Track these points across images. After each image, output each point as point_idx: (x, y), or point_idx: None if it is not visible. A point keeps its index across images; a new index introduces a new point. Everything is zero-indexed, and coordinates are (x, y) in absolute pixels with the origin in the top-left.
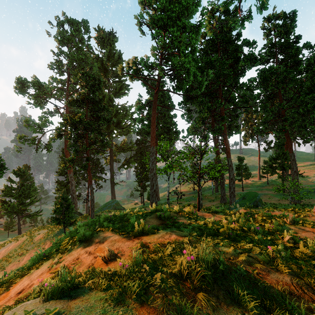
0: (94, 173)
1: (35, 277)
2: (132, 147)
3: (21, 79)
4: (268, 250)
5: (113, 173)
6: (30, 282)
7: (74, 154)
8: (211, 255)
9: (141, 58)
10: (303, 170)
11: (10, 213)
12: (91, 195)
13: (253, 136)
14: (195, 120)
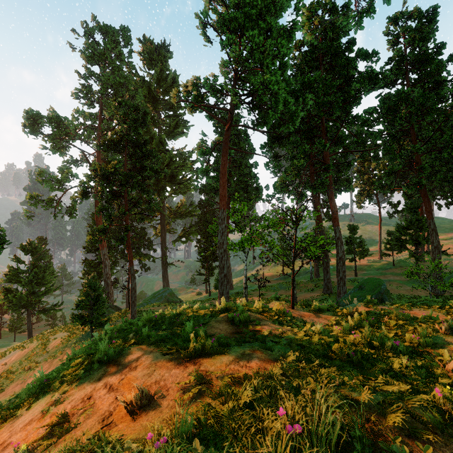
0: (138, 248)
1: (18, 427)
2: (192, 212)
3: (32, 112)
4: (433, 395)
5: (166, 248)
6: (8, 437)
7: (106, 221)
8: (338, 427)
9: (206, 78)
10: (446, 244)
11: (15, 307)
12: (132, 282)
13: (371, 194)
14: (285, 171)
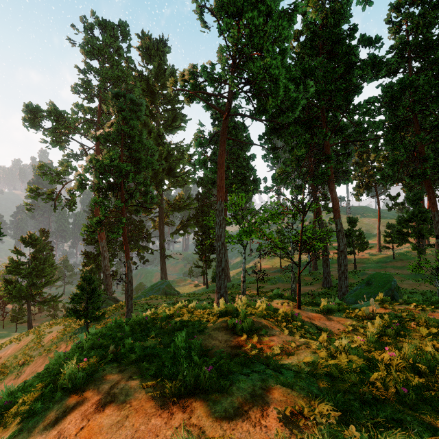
0: (137, 241)
1: None
2: (190, 205)
3: (31, 106)
4: None
5: (164, 241)
6: None
7: (101, 213)
8: None
9: (203, 66)
10: None
11: (15, 299)
12: (128, 275)
13: (370, 186)
14: (283, 163)
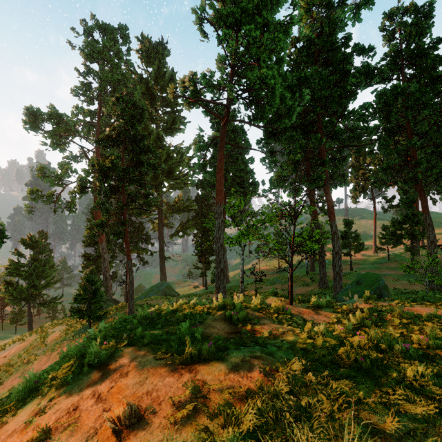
0: (136, 242)
1: (0, 438)
2: (189, 207)
3: (32, 109)
4: None
5: (164, 242)
6: None
7: (104, 215)
8: None
9: (203, 73)
10: (441, 239)
11: (16, 300)
12: (130, 276)
13: (366, 189)
14: (281, 166)
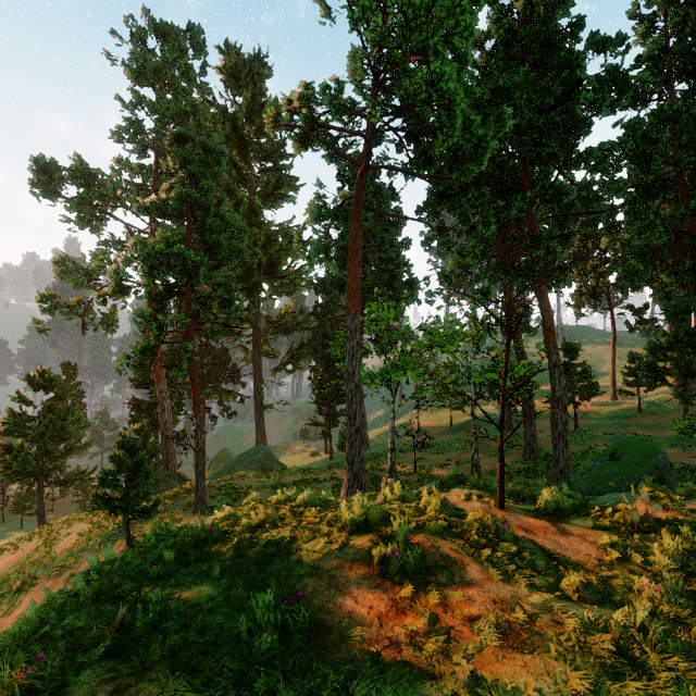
0: (217, 381)
1: None
2: (304, 323)
3: (44, 161)
4: None
5: (262, 382)
6: None
7: (152, 334)
8: None
9: (324, 84)
10: None
11: (16, 477)
12: (199, 439)
13: (599, 292)
14: (458, 252)
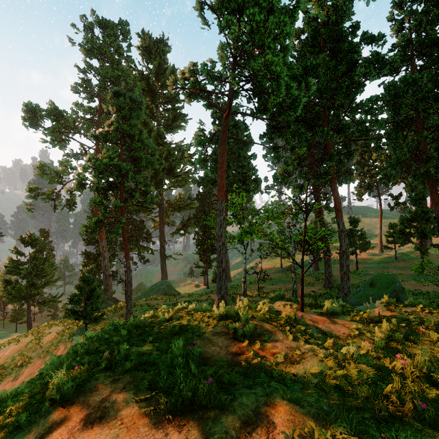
0: (137, 241)
1: None
2: (191, 204)
3: (31, 105)
4: None
5: (164, 241)
6: None
7: (100, 212)
8: None
9: (203, 63)
10: None
11: (14, 299)
12: (128, 275)
13: (372, 186)
14: (285, 162)
